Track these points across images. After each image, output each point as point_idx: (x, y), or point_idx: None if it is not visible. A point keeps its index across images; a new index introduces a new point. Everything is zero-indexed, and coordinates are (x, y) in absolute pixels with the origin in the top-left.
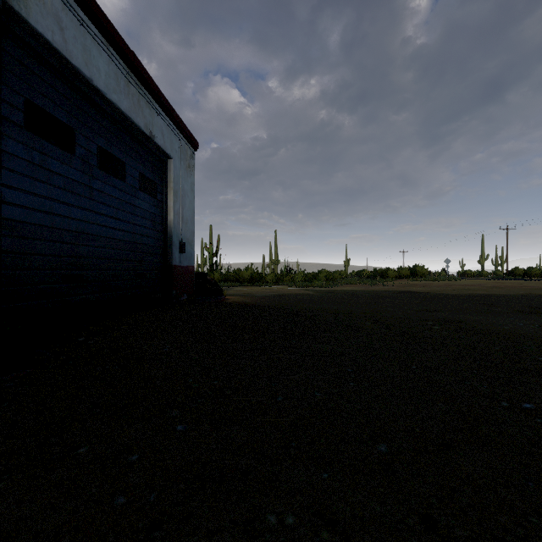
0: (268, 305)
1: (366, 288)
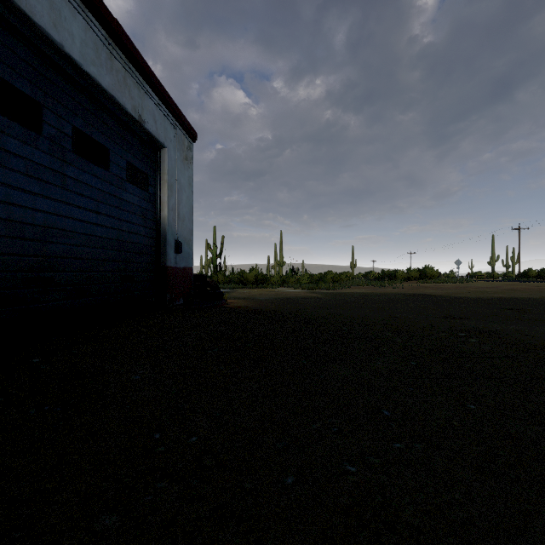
0: (273, 310)
1: (375, 290)
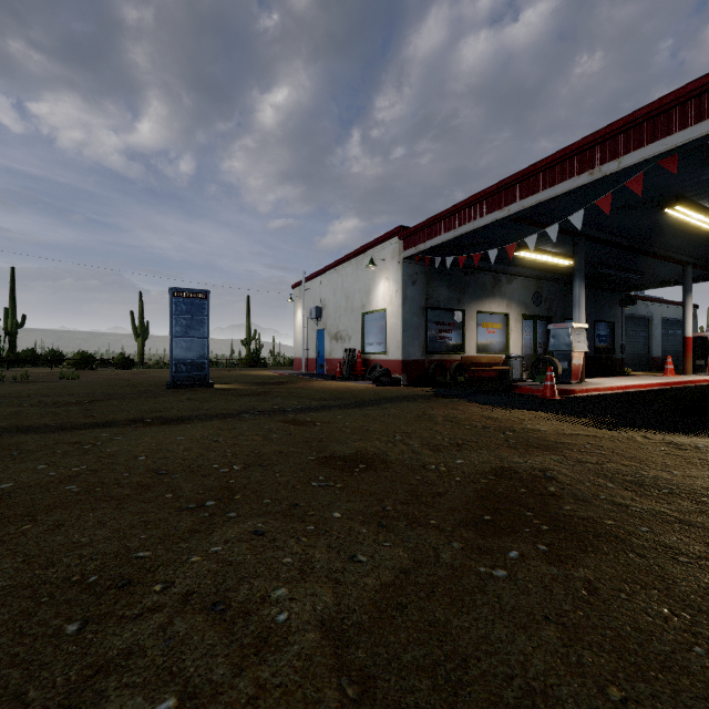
0: None
1: None
